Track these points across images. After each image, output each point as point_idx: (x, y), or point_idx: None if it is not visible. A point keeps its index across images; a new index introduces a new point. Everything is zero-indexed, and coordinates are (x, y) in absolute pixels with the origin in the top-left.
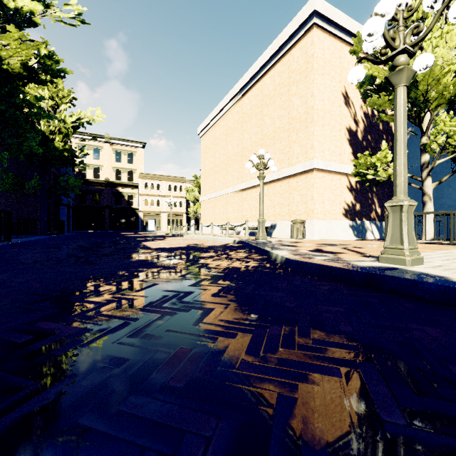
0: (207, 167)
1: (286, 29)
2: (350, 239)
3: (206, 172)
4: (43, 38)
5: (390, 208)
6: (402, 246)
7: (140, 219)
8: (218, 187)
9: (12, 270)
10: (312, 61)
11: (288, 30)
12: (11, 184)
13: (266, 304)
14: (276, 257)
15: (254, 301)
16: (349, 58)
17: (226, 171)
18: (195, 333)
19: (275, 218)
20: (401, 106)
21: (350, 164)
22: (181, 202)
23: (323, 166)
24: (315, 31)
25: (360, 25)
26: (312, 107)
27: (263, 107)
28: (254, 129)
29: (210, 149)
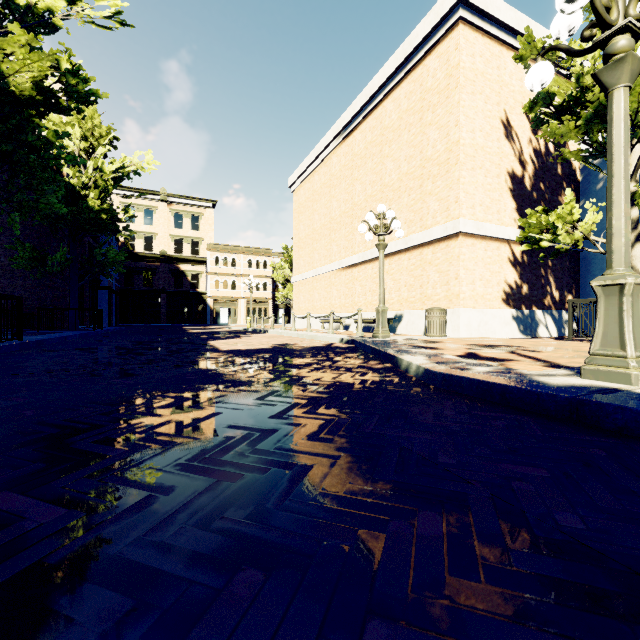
0: (302, 233)
1: (417, 29)
2: (513, 337)
3: (301, 241)
4: (63, 44)
5: (600, 289)
6: (624, 351)
7: (208, 307)
8: (318, 261)
9: (5, 385)
10: (457, 74)
11: (421, 30)
12: (28, 259)
13: (404, 458)
14: (408, 367)
15: (382, 451)
16: (512, 68)
17: (329, 238)
18: (275, 526)
19: (401, 306)
20: (620, 120)
21: (513, 226)
22: (265, 284)
23: (473, 229)
24: (462, 29)
25: (528, 19)
26: (457, 141)
27: (383, 144)
28: (369, 177)
29: (306, 207)
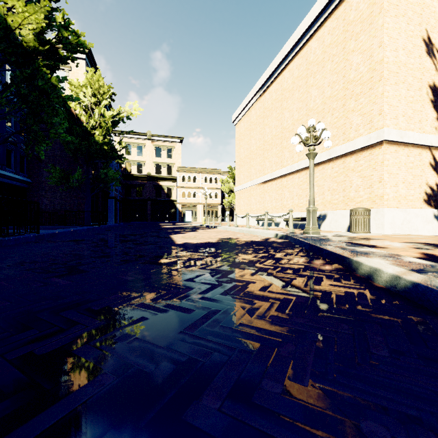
0: (242, 154)
1: None
2: (435, 234)
3: (241, 161)
4: None
5: None
6: None
7: (177, 210)
8: (254, 175)
9: None
10: (380, 0)
11: None
12: (58, 178)
13: None
14: (374, 273)
15: None
16: None
17: (262, 157)
18: None
19: (324, 207)
20: None
21: (434, 134)
22: (216, 194)
23: (396, 137)
24: None
25: None
26: (380, 60)
27: (308, 77)
28: (296, 105)
29: (245, 135)
